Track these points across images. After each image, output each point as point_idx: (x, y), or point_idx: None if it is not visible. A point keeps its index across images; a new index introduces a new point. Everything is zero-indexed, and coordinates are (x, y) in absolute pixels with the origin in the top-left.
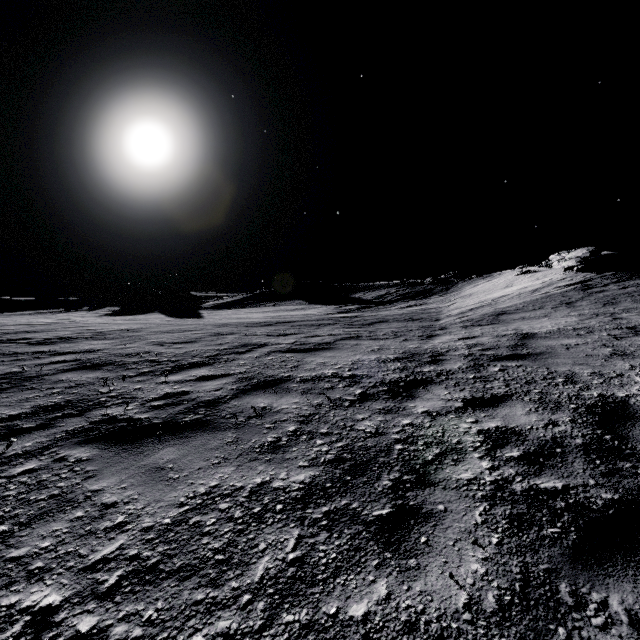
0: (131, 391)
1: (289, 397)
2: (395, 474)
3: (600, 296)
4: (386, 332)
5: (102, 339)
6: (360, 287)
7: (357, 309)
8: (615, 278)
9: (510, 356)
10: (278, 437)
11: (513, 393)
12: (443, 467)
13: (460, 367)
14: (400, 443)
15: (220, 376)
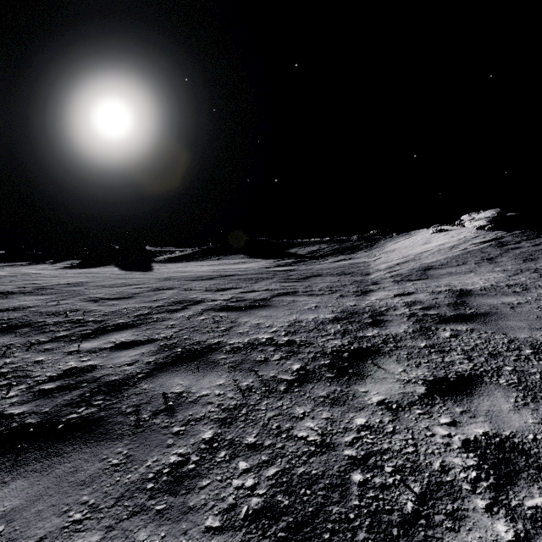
0: (28, 365)
1: (213, 376)
2: None
3: (517, 252)
4: (321, 287)
5: (40, 294)
6: (295, 243)
7: (293, 263)
8: (525, 236)
9: (456, 317)
10: (185, 454)
11: (482, 371)
12: (437, 535)
13: (406, 331)
14: (358, 468)
15: (141, 342)
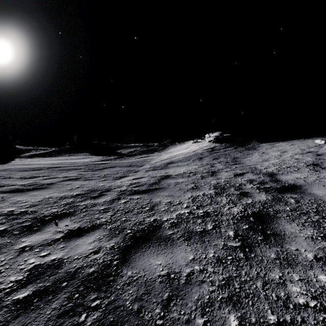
0: None
1: None
2: None
3: (214, 155)
4: (102, 174)
5: None
6: (123, 146)
7: (114, 159)
8: (225, 146)
9: (143, 191)
10: None
11: (108, 222)
12: None
13: (105, 200)
14: None
15: None
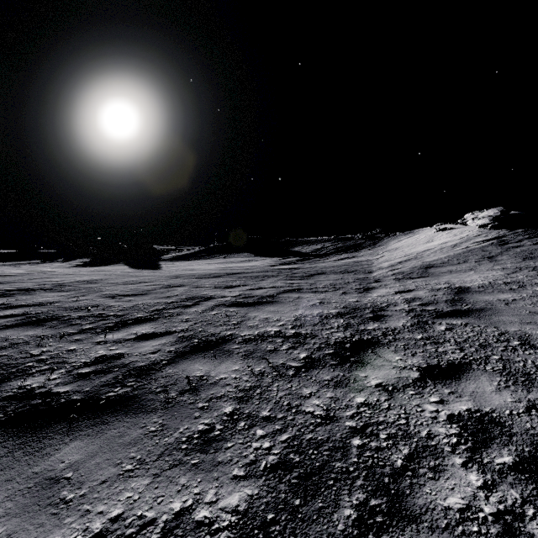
0: (63, 353)
1: (229, 363)
2: (358, 495)
3: (518, 251)
4: (325, 284)
5: (59, 291)
6: (299, 242)
7: (297, 261)
8: (526, 234)
9: (452, 312)
10: (211, 424)
11: (471, 360)
12: (420, 482)
13: (404, 325)
14: (357, 435)
15: (161, 334)
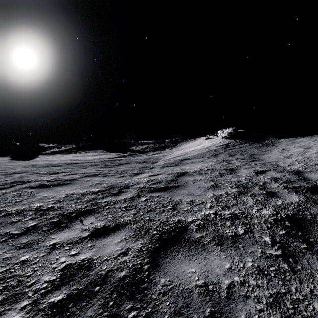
0: None
1: None
2: None
3: (230, 151)
4: (118, 171)
5: None
6: (135, 143)
7: (127, 155)
8: (239, 142)
9: (161, 188)
10: None
11: (131, 221)
12: None
13: (126, 198)
14: None
15: None
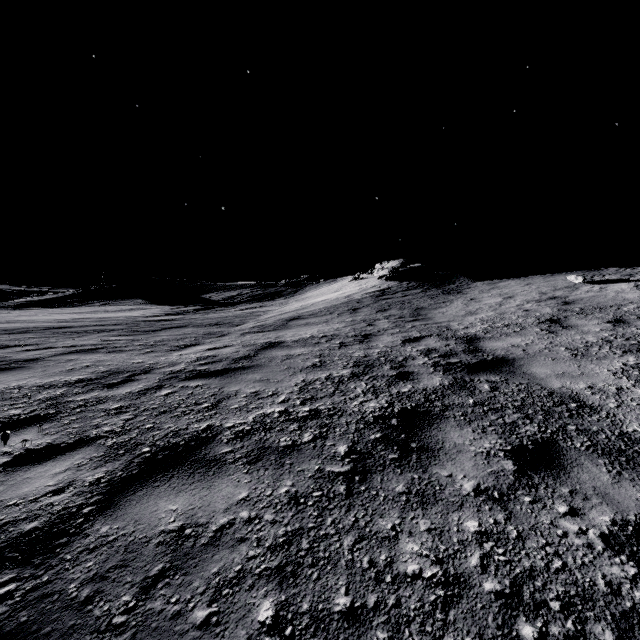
0: None
1: None
2: None
3: (383, 303)
4: (150, 341)
5: None
6: (216, 287)
7: (193, 311)
8: (407, 287)
9: (214, 372)
10: None
11: (113, 432)
12: None
13: (131, 391)
14: None
15: None
